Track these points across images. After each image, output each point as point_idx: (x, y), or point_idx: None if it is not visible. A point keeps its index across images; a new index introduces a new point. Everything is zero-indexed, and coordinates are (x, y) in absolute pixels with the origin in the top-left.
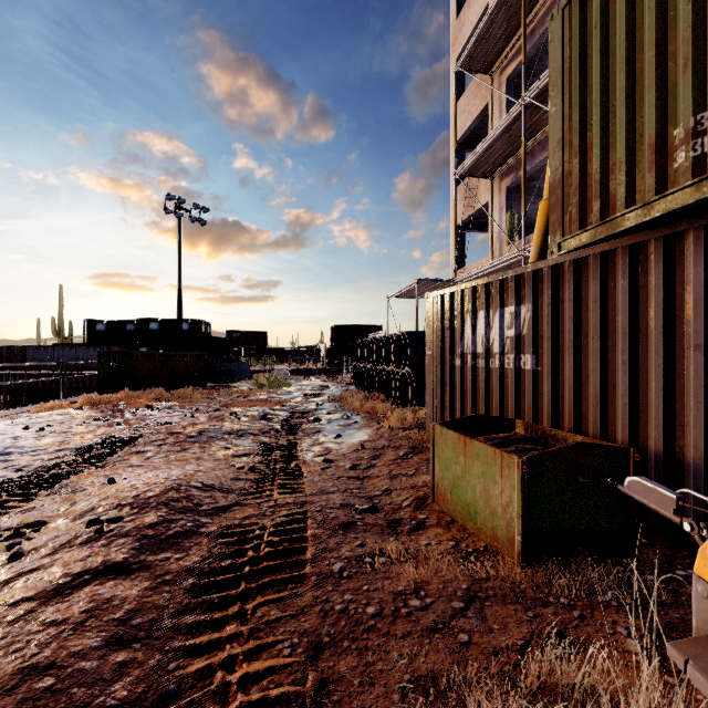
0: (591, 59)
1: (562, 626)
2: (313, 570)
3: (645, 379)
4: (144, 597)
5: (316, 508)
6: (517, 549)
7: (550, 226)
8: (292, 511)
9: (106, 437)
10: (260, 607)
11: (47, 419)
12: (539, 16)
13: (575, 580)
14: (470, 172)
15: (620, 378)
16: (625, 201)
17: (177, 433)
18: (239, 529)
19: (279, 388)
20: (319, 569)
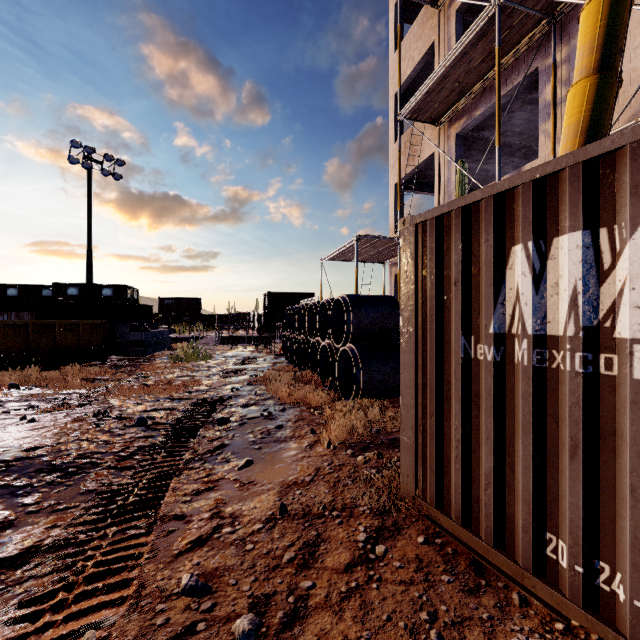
0: None
1: None
2: None
3: None
4: None
5: None
6: None
7: None
8: None
9: None
10: None
11: None
12: None
13: None
14: (417, 113)
15: None
16: None
17: None
18: None
19: (196, 362)
20: None
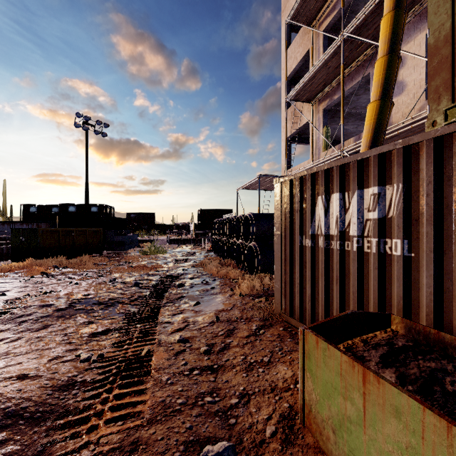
0: None
1: None
2: None
3: None
4: None
5: None
6: None
7: (430, 93)
8: None
9: None
10: None
11: None
12: None
13: None
14: (297, 97)
15: None
16: None
17: (47, 305)
18: None
19: (157, 255)
20: None
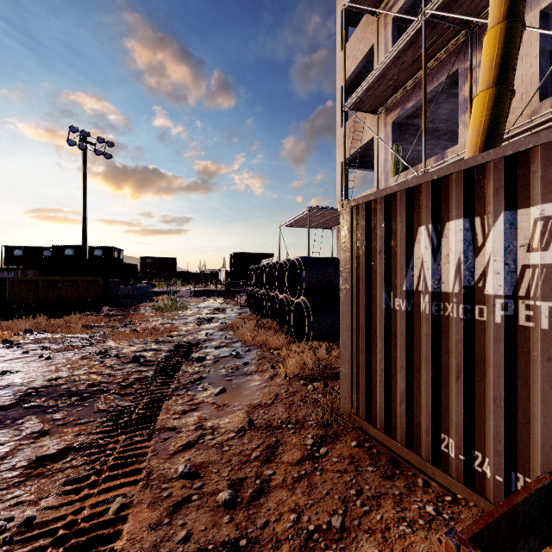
0: None
1: None
2: None
3: None
4: None
5: None
6: None
7: None
8: None
9: None
10: None
11: None
12: None
13: None
14: (359, 105)
15: None
16: None
17: None
18: None
19: (175, 312)
20: None
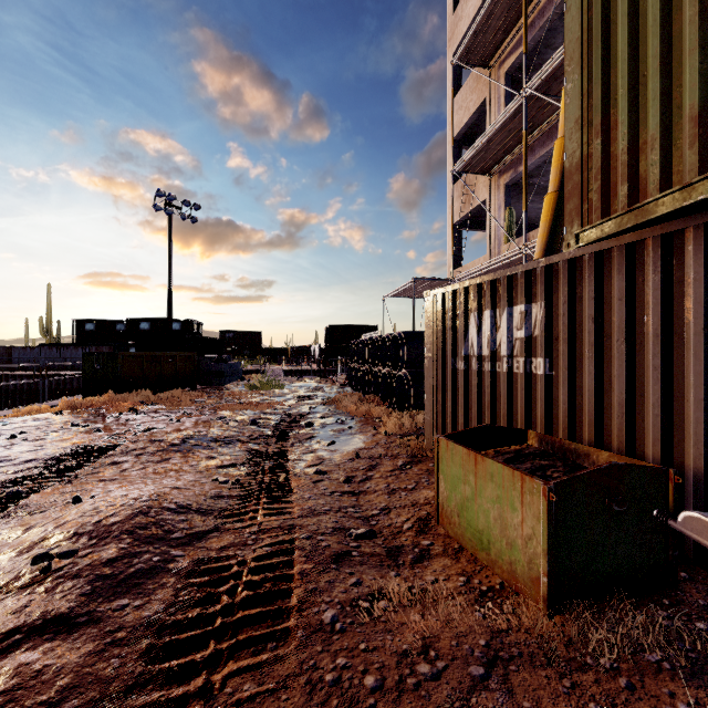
0: (615, 26)
1: (608, 702)
2: (299, 620)
3: (681, 388)
4: (85, 667)
5: (306, 534)
6: (542, 592)
7: (566, 215)
8: (278, 539)
9: (80, 446)
10: (231, 678)
11: (21, 425)
12: (539, 7)
13: (615, 632)
14: (468, 168)
15: (650, 386)
16: (659, 184)
17: (159, 440)
18: (214, 564)
19: (271, 390)
20: (306, 619)
